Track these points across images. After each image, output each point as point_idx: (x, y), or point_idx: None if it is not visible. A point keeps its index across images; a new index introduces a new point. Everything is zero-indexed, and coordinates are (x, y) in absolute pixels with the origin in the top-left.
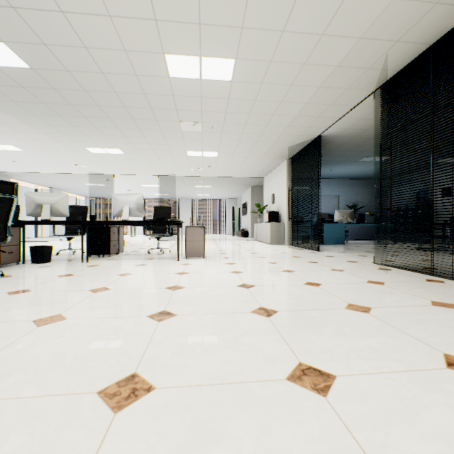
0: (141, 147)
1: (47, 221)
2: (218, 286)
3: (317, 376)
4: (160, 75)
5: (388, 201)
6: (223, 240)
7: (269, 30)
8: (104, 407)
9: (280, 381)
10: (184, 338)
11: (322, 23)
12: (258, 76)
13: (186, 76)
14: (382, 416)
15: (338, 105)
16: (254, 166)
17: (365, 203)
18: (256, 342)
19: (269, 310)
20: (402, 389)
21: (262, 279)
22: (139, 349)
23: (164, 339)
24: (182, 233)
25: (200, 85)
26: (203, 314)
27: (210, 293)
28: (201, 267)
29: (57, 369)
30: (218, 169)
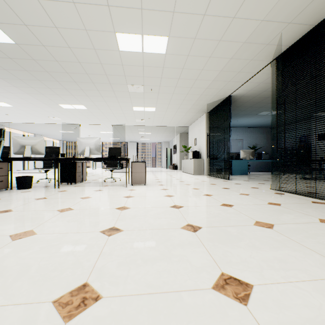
0: (99, 104)
1: (29, 158)
2: (155, 207)
3: (237, 285)
4: (112, 49)
5: (281, 143)
6: (159, 171)
7: (194, 14)
8: (57, 316)
9: (207, 291)
10: (128, 250)
11: (234, 8)
12: (185, 50)
13: (131, 50)
14: (297, 324)
15: (244, 72)
16: (182, 118)
17: (262, 145)
18: (186, 254)
19: (195, 226)
20: (310, 298)
21: (189, 201)
22: (91, 260)
23: (112, 251)
24: (130, 167)
25: (142, 57)
26: (143, 230)
27: (149, 212)
28: (143, 192)
29: (22, 279)
30: (156, 120)
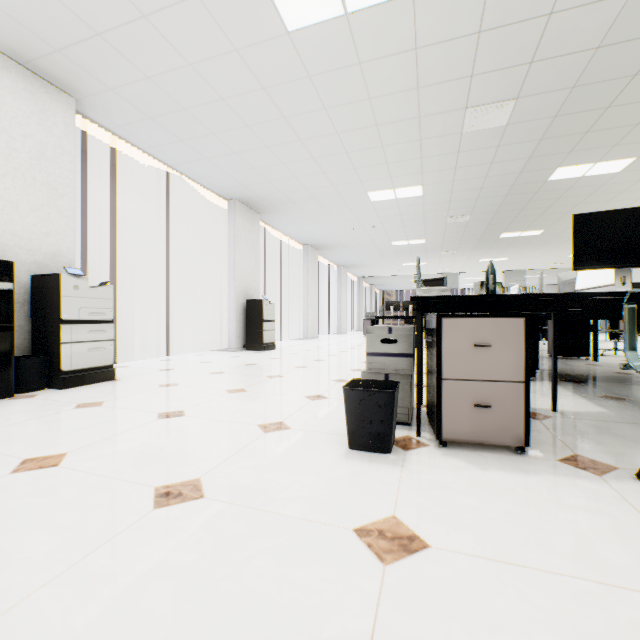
0: (531, 255)
1: None
2: None
3: None
4: None
5: None
6: None
7: None
8: None
9: None
10: None
11: None
12: None
13: None
14: None
15: None
16: None
17: None
18: None
19: None
20: None
21: None
22: None
23: None
24: None
25: None
26: None
27: None
28: None
29: None
30: None
